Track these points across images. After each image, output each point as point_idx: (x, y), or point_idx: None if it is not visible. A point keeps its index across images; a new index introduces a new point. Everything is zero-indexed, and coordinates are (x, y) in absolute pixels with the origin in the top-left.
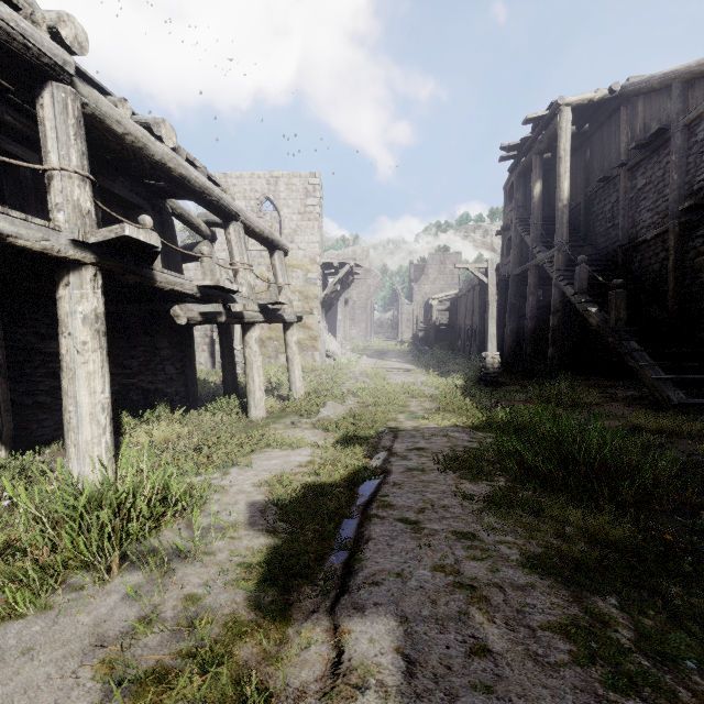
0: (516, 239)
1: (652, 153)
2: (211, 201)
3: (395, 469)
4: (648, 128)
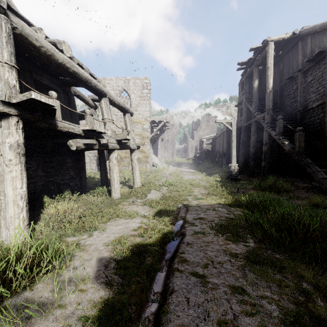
0: (245, 108)
1: (316, 64)
2: (91, 86)
3: (188, 232)
4: (313, 51)
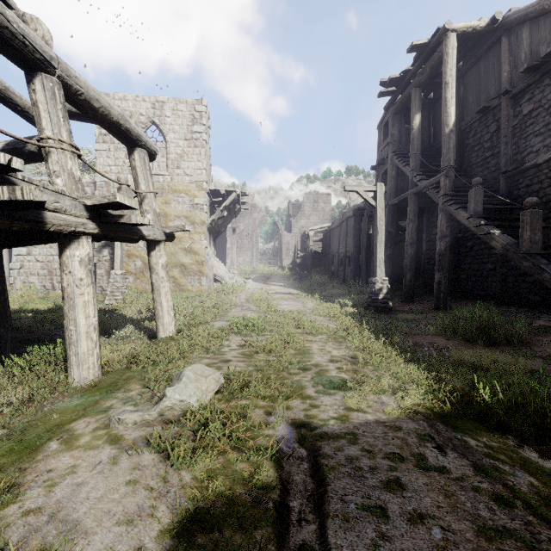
0: (392, 171)
1: (542, 77)
2: None
3: None
4: (536, 52)
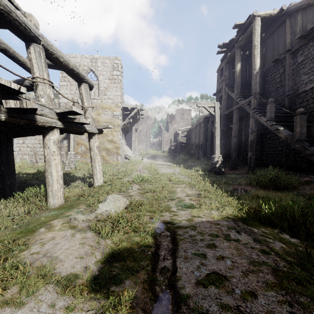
0: (225, 96)
1: (308, 41)
2: None
3: None
4: (305, 28)
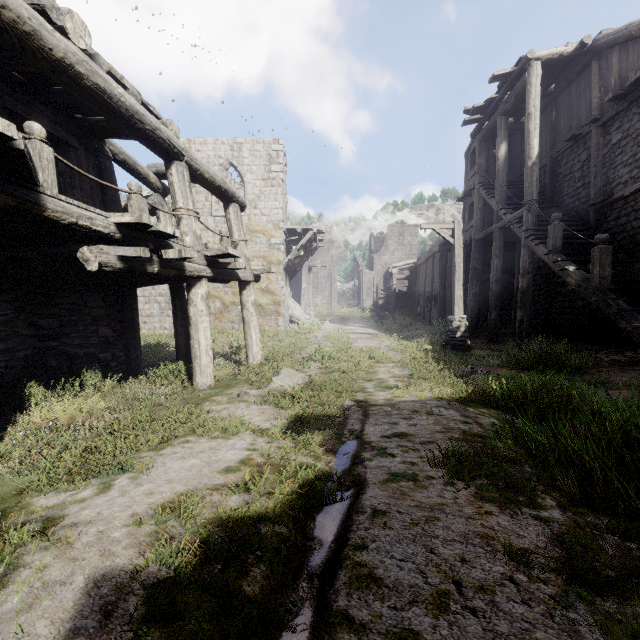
0: (479, 203)
1: (630, 105)
2: (144, 130)
3: (371, 475)
4: (624, 79)
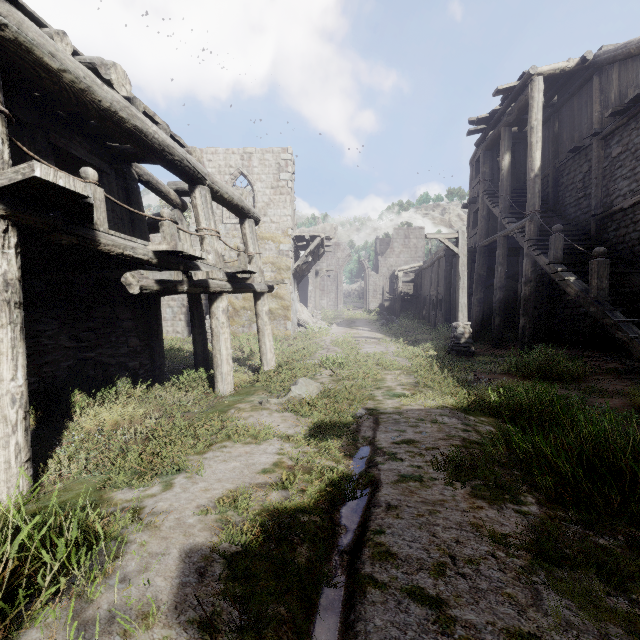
0: (483, 211)
1: (629, 120)
2: (173, 161)
3: (384, 476)
4: (624, 95)
